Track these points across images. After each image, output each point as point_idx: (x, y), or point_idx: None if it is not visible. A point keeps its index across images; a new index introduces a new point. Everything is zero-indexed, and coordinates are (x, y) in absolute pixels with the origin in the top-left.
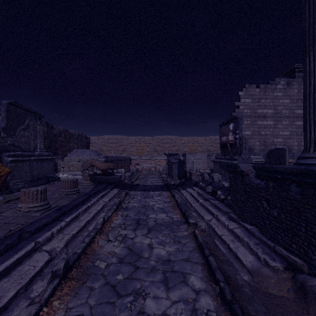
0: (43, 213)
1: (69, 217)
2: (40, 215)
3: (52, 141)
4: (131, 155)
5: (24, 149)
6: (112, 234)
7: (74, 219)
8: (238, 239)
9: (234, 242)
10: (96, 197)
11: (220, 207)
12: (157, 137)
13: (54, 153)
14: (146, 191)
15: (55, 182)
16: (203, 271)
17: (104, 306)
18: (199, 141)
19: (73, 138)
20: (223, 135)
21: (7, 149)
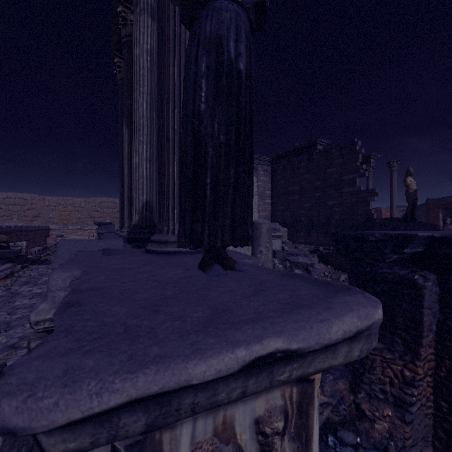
0: None
1: None
2: None
3: None
4: (49, 223)
5: None
6: None
7: None
8: None
9: None
10: None
11: None
12: (94, 199)
13: None
14: None
15: None
16: None
17: None
18: None
19: None
20: None
21: None
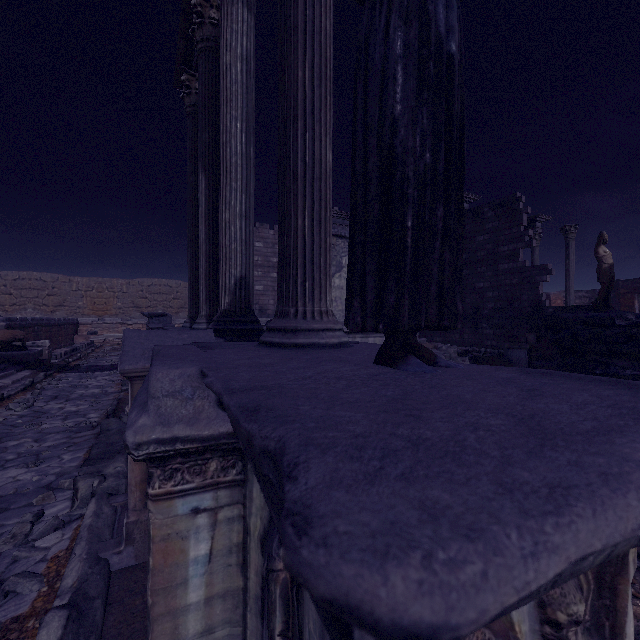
0: None
1: None
2: None
3: None
4: (78, 315)
5: None
6: (14, 404)
7: None
8: None
9: None
10: None
11: None
12: (140, 280)
13: None
14: (88, 372)
15: None
16: (105, 411)
17: (2, 430)
18: None
19: None
20: None
21: None
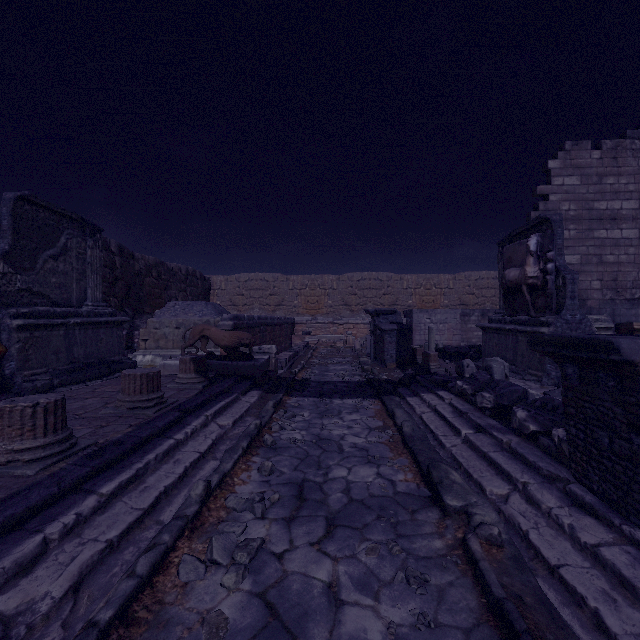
0: (48, 467)
1: (114, 480)
2: (37, 473)
3: (131, 285)
4: (293, 314)
5: (56, 301)
6: (222, 541)
7: (129, 486)
8: (630, 593)
9: (616, 606)
10: (201, 416)
11: (531, 457)
12: (350, 275)
13: (136, 310)
14: (324, 398)
15: None
16: None
17: None
18: (441, 284)
19: (176, 280)
20: (509, 265)
21: (14, 301)
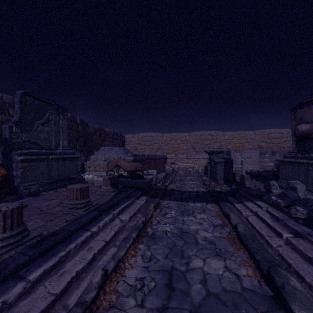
0: (2, 255)
1: (41, 267)
2: None
3: (86, 139)
4: (166, 153)
5: (43, 147)
6: None
7: (52, 270)
8: None
9: None
10: (110, 214)
11: None
12: (195, 132)
13: (89, 151)
14: (183, 202)
15: None
16: None
17: None
18: (247, 137)
19: (108, 137)
20: (300, 122)
21: (21, 147)
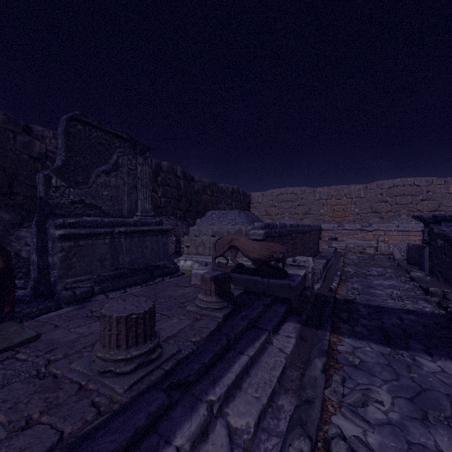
0: None
1: None
2: None
3: (191, 201)
4: (319, 221)
5: (108, 212)
6: None
7: None
8: None
9: None
10: (199, 405)
11: None
12: (379, 183)
13: (195, 219)
14: (399, 352)
15: (165, 279)
16: None
17: None
18: None
19: (224, 197)
20: None
21: (68, 212)
